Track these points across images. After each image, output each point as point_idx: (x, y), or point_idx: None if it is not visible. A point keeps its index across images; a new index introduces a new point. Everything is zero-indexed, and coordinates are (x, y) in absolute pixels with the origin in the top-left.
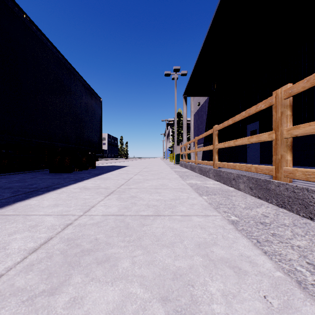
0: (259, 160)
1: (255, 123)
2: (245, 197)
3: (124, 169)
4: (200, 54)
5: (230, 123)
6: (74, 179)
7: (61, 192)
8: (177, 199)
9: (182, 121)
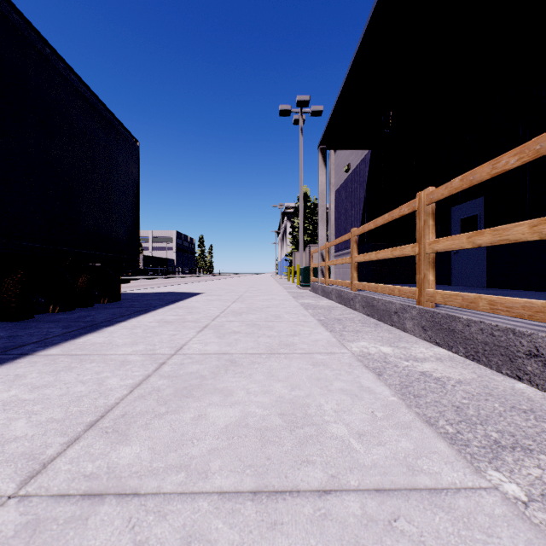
0: (483, 281)
1: (474, 202)
2: None
3: (186, 304)
4: (367, 30)
5: (510, 165)
6: None
7: None
8: None
9: (310, 209)
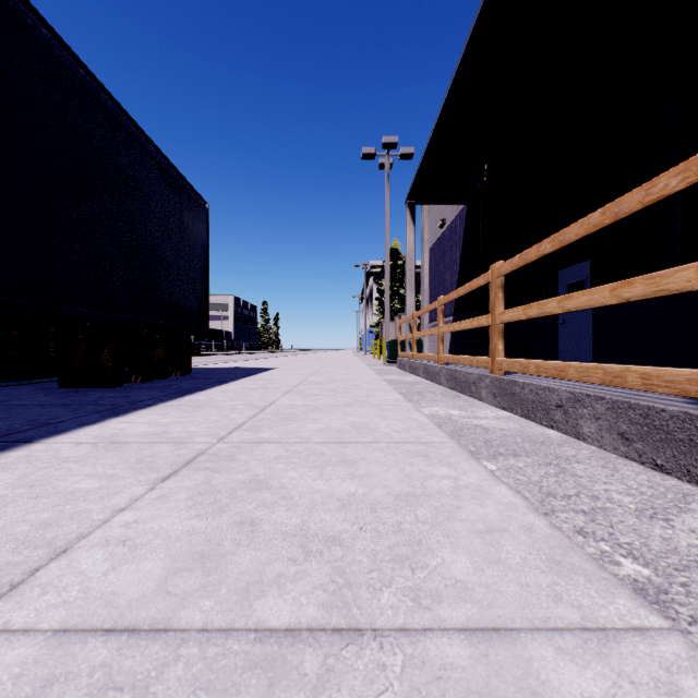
0: (589, 355)
1: (580, 266)
2: (610, 463)
3: (262, 377)
4: (451, 89)
5: (547, 250)
6: (107, 409)
7: (16, 461)
8: (421, 497)
9: (402, 268)
